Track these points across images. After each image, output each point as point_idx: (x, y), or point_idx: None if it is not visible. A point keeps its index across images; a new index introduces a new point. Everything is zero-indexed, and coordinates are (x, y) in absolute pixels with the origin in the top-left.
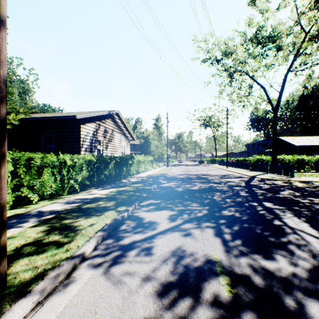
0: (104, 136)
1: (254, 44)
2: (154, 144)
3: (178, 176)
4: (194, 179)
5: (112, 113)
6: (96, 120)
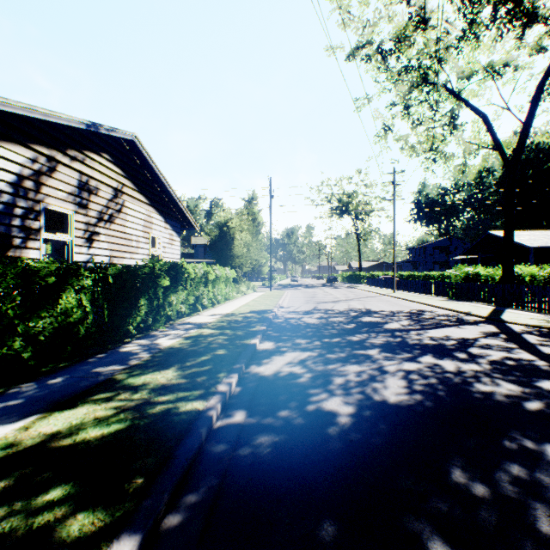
0: (78, 203)
1: (480, 1)
2: (241, 241)
3: (302, 317)
4: (350, 330)
5: (117, 142)
6: (37, 142)
